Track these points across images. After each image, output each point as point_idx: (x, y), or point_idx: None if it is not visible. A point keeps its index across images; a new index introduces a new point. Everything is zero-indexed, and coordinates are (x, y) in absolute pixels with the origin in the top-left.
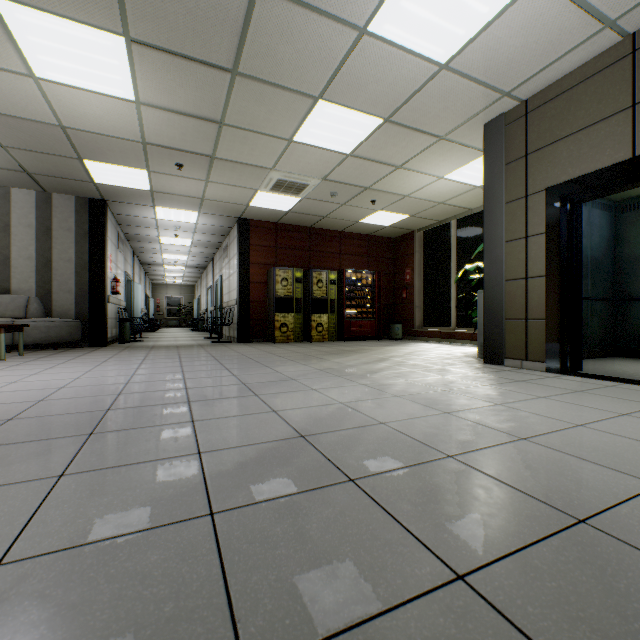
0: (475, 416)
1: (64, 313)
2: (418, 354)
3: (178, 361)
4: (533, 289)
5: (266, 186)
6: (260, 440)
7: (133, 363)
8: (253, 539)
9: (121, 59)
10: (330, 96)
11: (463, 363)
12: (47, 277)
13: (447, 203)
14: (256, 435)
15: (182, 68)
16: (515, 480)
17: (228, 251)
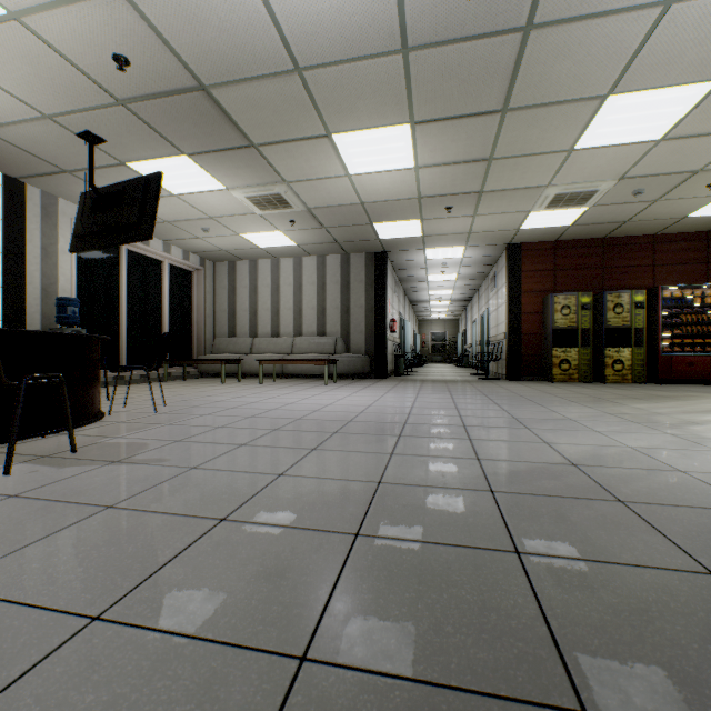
0: None
1: (357, 350)
2: None
3: (448, 394)
4: None
5: (540, 205)
6: (530, 460)
7: (411, 393)
8: (522, 509)
9: (406, 140)
10: (624, 87)
11: None
12: (347, 321)
13: None
14: (526, 456)
15: (454, 127)
16: None
17: (495, 281)
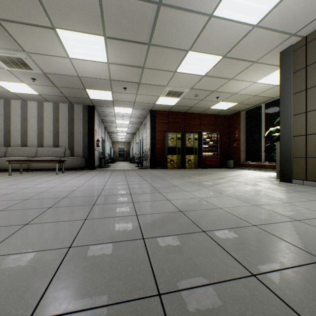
0: (271, 208)
1: (78, 155)
2: (242, 176)
3: (124, 176)
4: (310, 141)
5: (163, 94)
6: (162, 211)
7: (106, 177)
8: (160, 249)
9: (102, 46)
10: (194, 49)
11: (267, 181)
12: (72, 140)
13: (259, 95)
14: (160, 209)
15: (127, 46)
16: (289, 239)
17: (145, 125)
